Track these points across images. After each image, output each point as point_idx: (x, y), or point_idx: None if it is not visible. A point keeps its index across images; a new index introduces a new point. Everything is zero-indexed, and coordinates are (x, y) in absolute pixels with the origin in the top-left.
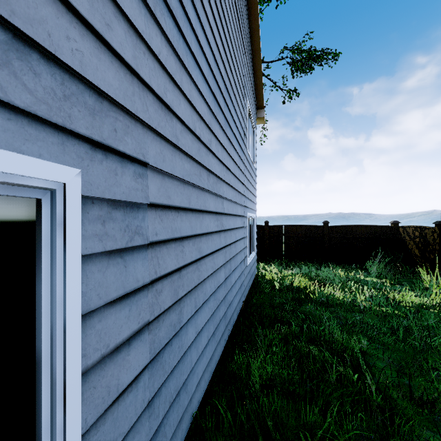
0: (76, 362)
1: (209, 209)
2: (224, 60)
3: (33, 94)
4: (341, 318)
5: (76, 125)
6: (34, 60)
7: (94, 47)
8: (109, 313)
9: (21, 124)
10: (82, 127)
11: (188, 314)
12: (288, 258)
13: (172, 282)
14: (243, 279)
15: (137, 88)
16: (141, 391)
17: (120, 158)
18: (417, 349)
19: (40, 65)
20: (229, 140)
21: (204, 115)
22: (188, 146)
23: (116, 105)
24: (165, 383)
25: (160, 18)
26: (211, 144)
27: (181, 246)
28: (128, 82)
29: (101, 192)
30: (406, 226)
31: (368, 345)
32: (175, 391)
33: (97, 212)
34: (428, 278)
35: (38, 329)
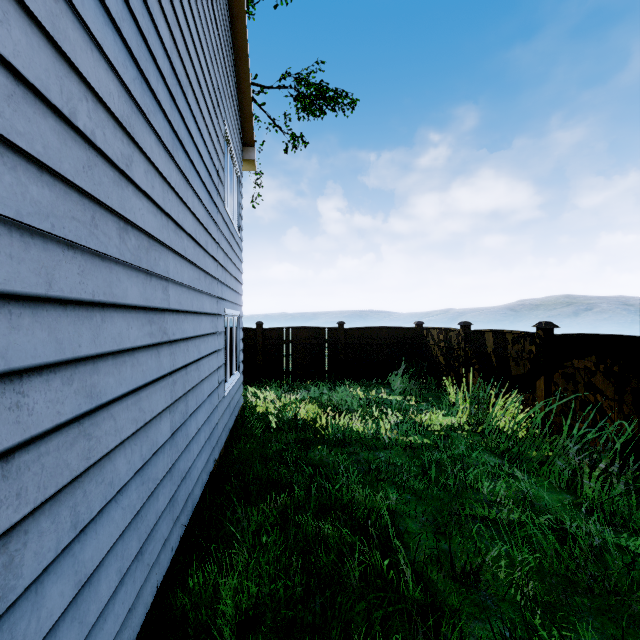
0: None
1: (126, 300)
2: (169, 19)
3: None
4: (362, 462)
5: None
6: None
7: None
8: None
9: None
10: None
11: (43, 557)
12: (291, 376)
13: None
14: (216, 421)
15: None
16: None
17: None
18: (452, 491)
19: None
20: (182, 174)
21: (107, 96)
22: (44, 144)
23: None
24: None
25: None
26: (133, 166)
27: (12, 393)
28: None
29: None
30: (430, 328)
31: (397, 499)
32: None
33: None
34: (454, 391)
35: None
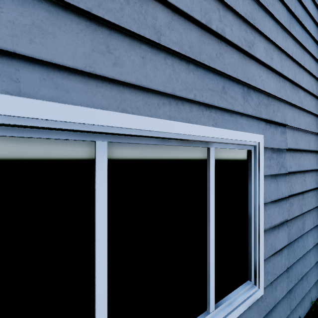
0: (262, 224)
1: None
2: None
3: (252, 108)
4: None
5: (262, 115)
6: (251, 94)
7: (266, 73)
8: (271, 207)
9: (249, 121)
10: (263, 115)
11: (308, 226)
12: None
13: (298, 200)
14: None
15: (281, 83)
16: (283, 258)
17: (274, 125)
18: None
19: (253, 94)
20: None
21: None
22: (308, 105)
23: (273, 98)
24: (294, 264)
25: (292, 30)
26: None
27: (303, 177)
28: (278, 82)
29: (269, 145)
30: None
31: None
32: (300, 274)
33: (267, 155)
34: None
35: (249, 204)
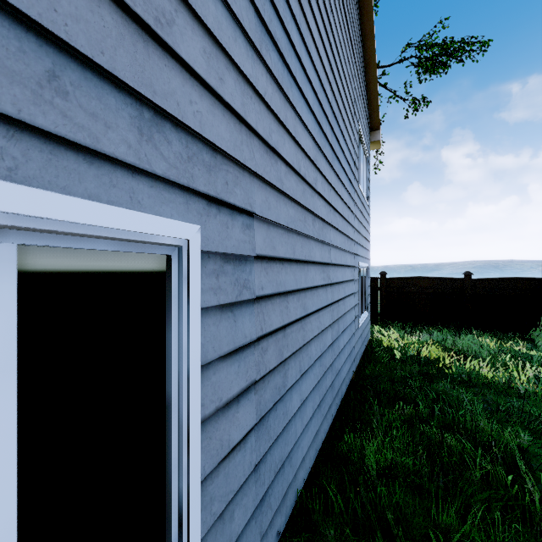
0: (197, 410)
1: (315, 259)
2: (331, 81)
3: (167, 161)
4: (490, 403)
5: (197, 184)
6: (167, 130)
7: (210, 104)
8: (222, 367)
9: (159, 189)
10: (201, 184)
11: (292, 378)
12: (413, 321)
13: (277, 340)
14: (353, 344)
15: (245, 136)
16: (248, 452)
17: (230, 210)
18: None
19: (172, 133)
20: (336, 175)
21: (309, 151)
22: (292, 189)
23: (227, 158)
24: (270, 450)
25: (266, 55)
26: (317, 183)
27: (285, 301)
28: (237, 131)
29: (216, 246)
30: None
31: (530, 441)
32: (280, 461)
33: (212, 266)
34: None
35: (168, 375)
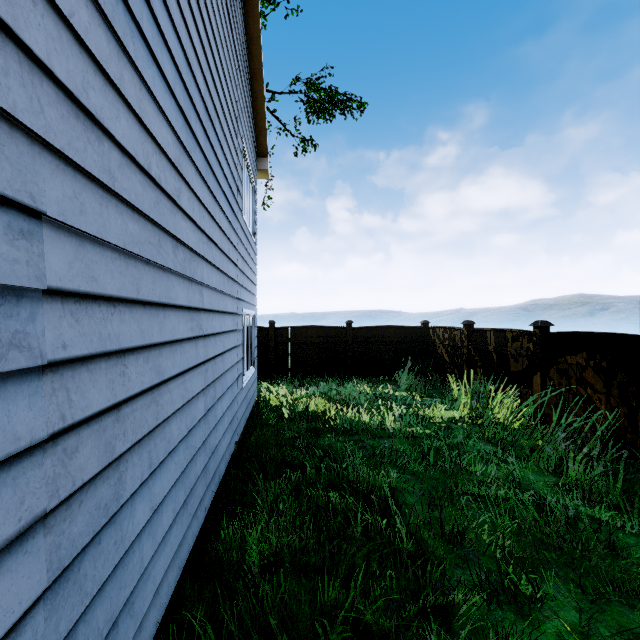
0: None
1: (177, 301)
2: (204, 68)
3: None
4: (367, 448)
5: None
6: None
7: None
8: None
9: None
10: None
11: (135, 481)
12: (302, 373)
13: (101, 430)
14: (236, 409)
15: (16, 63)
16: None
17: None
18: (448, 473)
19: None
20: (212, 194)
21: (167, 146)
22: (135, 193)
23: None
24: (86, 615)
25: None
26: (181, 196)
27: (121, 365)
28: None
29: None
30: (436, 327)
31: (398, 478)
32: (107, 622)
33: None
34: (457, 387)
35: None
